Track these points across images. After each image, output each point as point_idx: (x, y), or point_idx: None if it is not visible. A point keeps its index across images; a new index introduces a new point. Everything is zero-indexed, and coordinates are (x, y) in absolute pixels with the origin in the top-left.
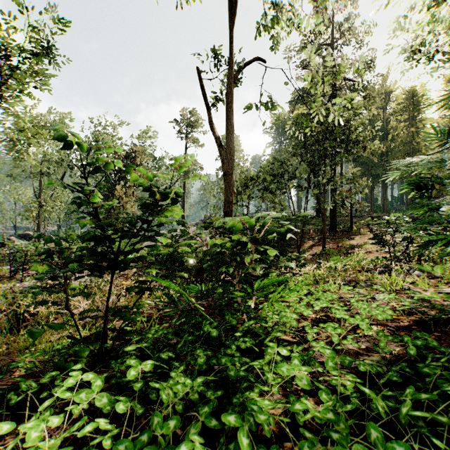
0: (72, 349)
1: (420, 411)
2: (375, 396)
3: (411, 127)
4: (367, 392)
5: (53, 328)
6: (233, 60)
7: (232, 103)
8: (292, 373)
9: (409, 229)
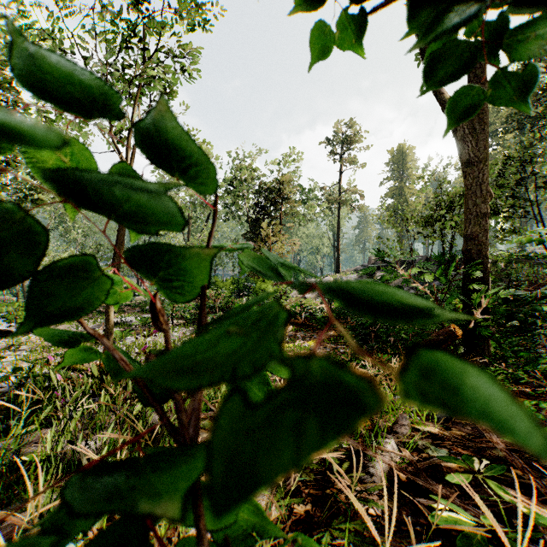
0: None
1: None
2: None
3: None
4: None
5: None
6: None
7: None
8: None
9: None
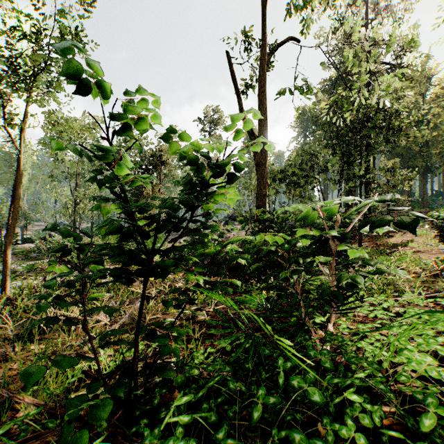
0: (85, 403)
1: None
2: None
3: None
4: None
5: (58, 367)
6: (266, 40)
7: (265, 86)
8: None
9: None
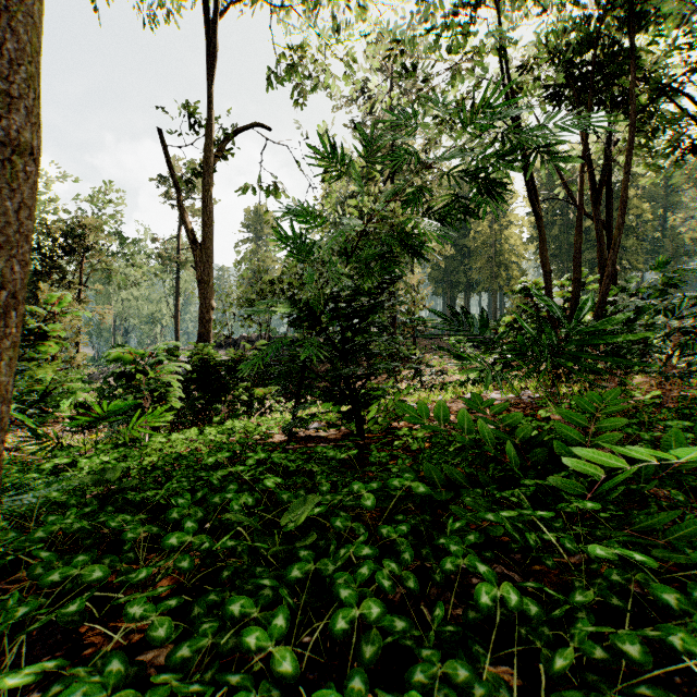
0: None
1: (121, 462)
2: (116, 463)
3: (495, 224)
4: (112, 462)
5: None
6: (212, 126)
7: (210, 184)
8: (88, 464)
9: (283, 359)
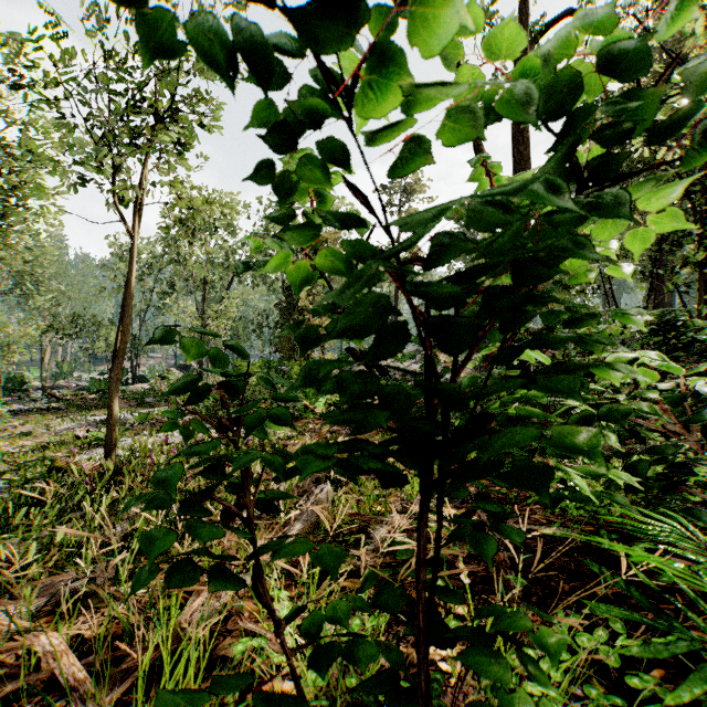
0: None
1: None
2: None
3: None
4: None
5: None
6: (527, 11)
7: None
8: None
9: None
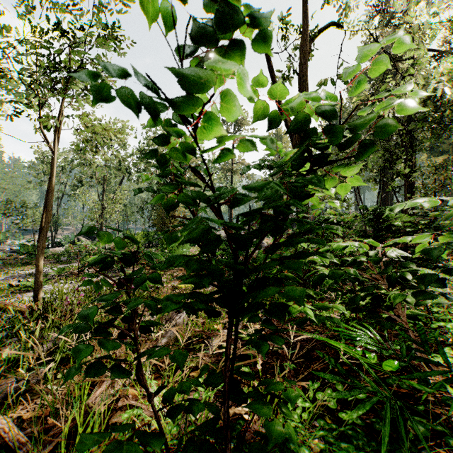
0: None
1: None
2: None
3: None
4: None
5: None
6: (307, 23)
7: (306, 75)
8: None
9: None
